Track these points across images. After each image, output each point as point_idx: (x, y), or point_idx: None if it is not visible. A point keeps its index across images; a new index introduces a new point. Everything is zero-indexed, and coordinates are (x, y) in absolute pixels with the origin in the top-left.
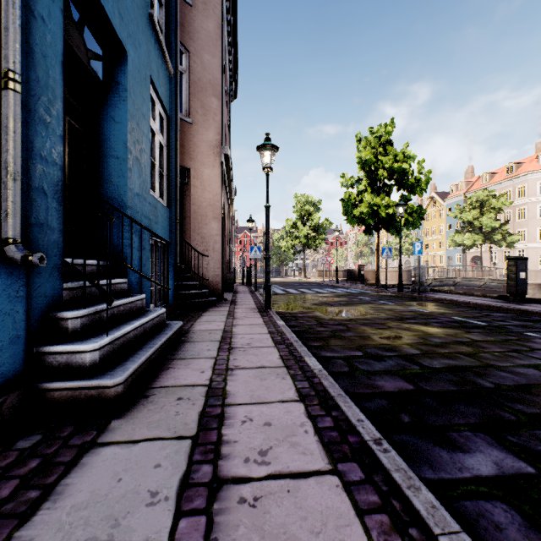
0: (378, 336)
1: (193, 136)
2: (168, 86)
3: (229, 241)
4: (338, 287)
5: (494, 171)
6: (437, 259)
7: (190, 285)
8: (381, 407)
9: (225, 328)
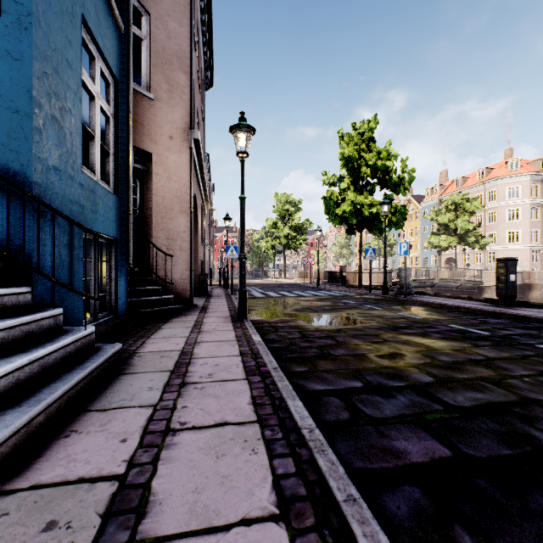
0: (375, 353)
1: (156, 115)
2: (116, 43)
3: (204, 240)
4: (320, 290)
5: (467, 175)
6: (413, 261)
7: (151, 290)
8: (416, 506)
9: (184, 348)
